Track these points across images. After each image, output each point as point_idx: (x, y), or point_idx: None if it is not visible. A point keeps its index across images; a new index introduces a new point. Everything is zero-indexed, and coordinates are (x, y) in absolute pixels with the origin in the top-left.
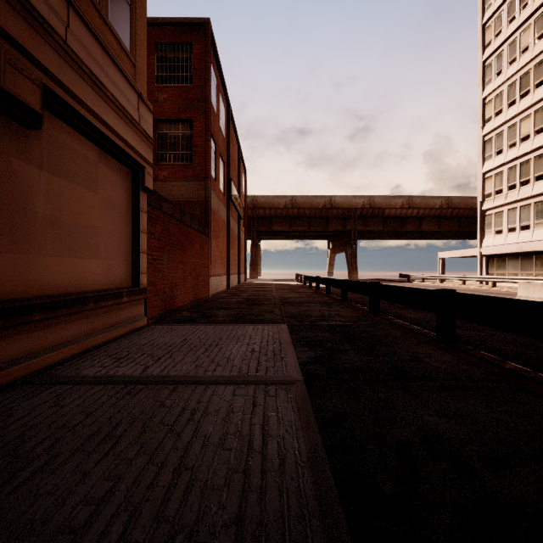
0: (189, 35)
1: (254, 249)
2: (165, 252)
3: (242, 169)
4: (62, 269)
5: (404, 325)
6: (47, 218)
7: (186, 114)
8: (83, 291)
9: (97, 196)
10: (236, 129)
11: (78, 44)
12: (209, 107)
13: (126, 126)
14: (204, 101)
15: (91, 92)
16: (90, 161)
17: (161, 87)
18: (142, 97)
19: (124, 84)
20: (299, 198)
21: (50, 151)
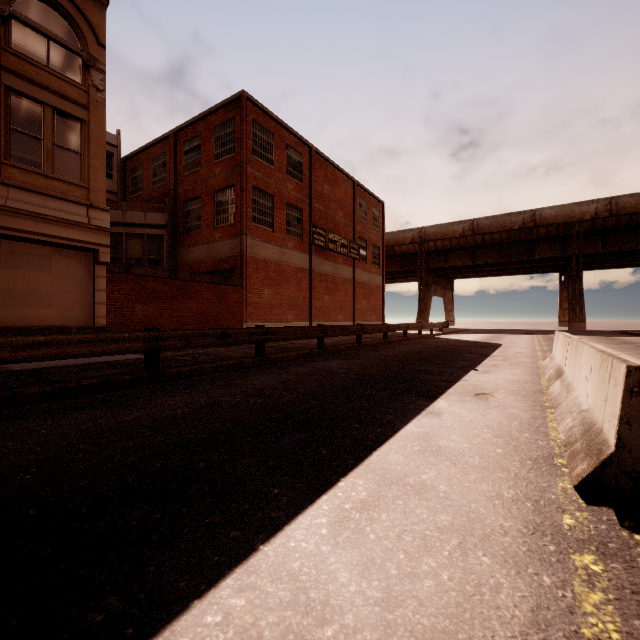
0: (233, 110)
1: (422, 291)
2: (139, 302)
3: (371, 203)
4: (17, 314)
5: (211, 363)
6: (5, 290)
7: (231, 180)
8: (37, 326)
9: (52, 274)
10: (337, 166)
11: (17, 202)
12: (244, 169)
13: (72, 230)
14: (240, 165)
15: (30, 223)
16: (44, 256)
17: (217, 163)
18: (93, 206)
19: (68, 206)
20: (482, 220)
21: (7, 258)
